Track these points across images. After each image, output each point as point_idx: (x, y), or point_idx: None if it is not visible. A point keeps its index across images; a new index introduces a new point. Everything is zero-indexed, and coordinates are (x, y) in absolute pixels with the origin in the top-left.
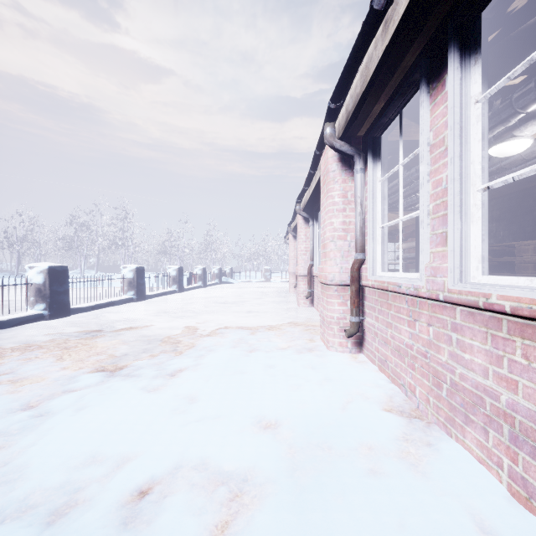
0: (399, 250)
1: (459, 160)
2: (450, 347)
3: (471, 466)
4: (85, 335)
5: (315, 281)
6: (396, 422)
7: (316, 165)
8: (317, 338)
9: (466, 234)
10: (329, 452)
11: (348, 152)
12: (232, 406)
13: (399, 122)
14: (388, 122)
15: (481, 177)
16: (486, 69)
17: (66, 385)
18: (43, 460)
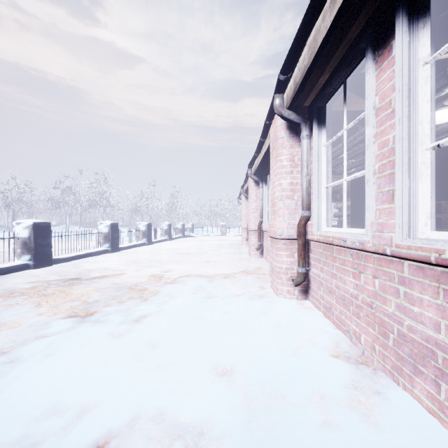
0: (344, 208)
1: (407, 120)
2: (398, 299)
3: (423, 418)
4: (63, 283)
5: (264, 235)
6: (344, 369)
7: (266, 134)
8: (267, 286)
9: (414, 191)
10: (283, 402)
11: (296, 121)
12: (190, 353)
13: (344, 91)
14: (332, 92)
15: (430, 135)
16: (433, 33)
17: (39, 331)
18: (5, 411)
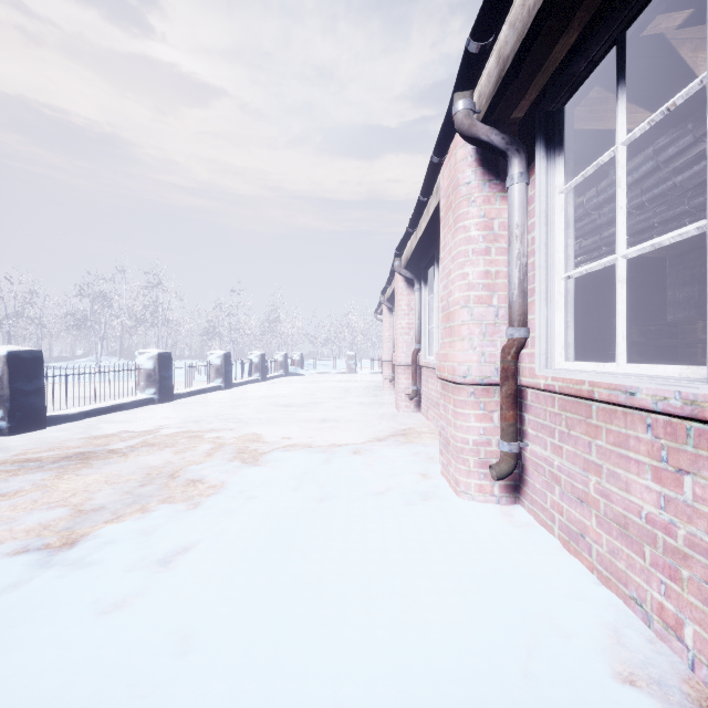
0: (619, 318)
1: None
2: None
3: None
4: (51, 465)
5: (423, 374)
6: None
7: (430, 186)
8: (435, 472)
9: None
10: None
11: (498, 145)
12: (269, 674)
13: (619, 59)
14: (585, 71)
15: None
16: None
17: None
18: None
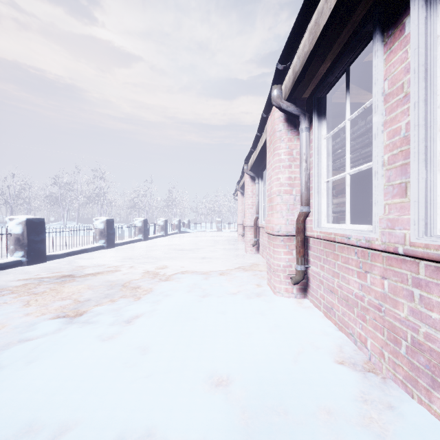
0: (347, 203)
1: (424, 104)
2: (412, 303)
3: None
4: (56, 280)
5: (260, 231)
6: (351, 378)
7: (262, 128)
8: (264, 283)
9: (431, 183)
10: (285, 419)
11: (294, 112)
12: (183, 359)
13: (347, 79)
14: (334, 81)
15: None
16: None
17: (24, 334)
18: None
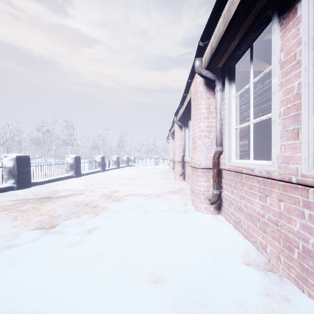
0: (251, 144)
1: (312, 68)
2: (303, 220)
3: None
4: (37, 201)
5: (186, 165)
6: (256, 276)
7: (188, 90)
8: (189, 203)
9: None
10: (207, 309)
11: (211, 78)
12: (129, 261)
13: (251, 52)
14: (241, 54)
15: None
16: None
17: (11, 241)
18: None
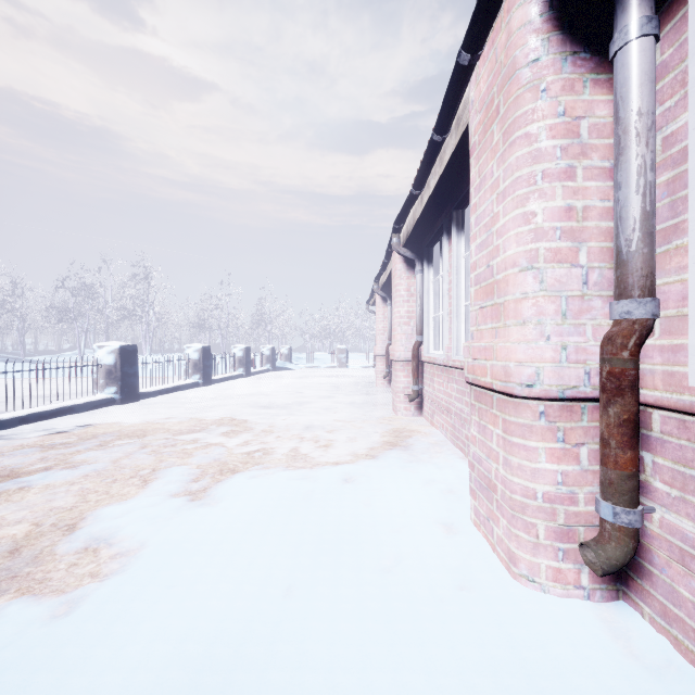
0: None
1: None
2: None
3: None
4: None
5: (426, 371)
6: None
7: (450, 113)
8: (463, 521)
9: None
10: None
11: None
12: None
13: None
14: None
15: None
16: None
17: None
18: None
